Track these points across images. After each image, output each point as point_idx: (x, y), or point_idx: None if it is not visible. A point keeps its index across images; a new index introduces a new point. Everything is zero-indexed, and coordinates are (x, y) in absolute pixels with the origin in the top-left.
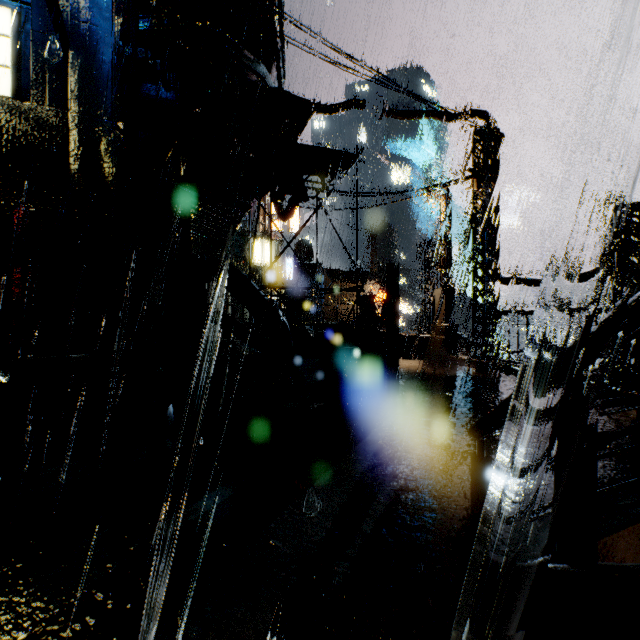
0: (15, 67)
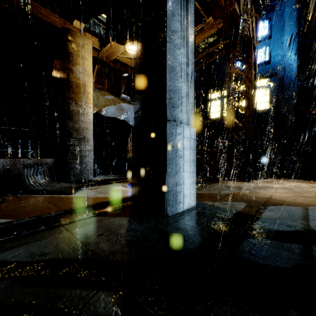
0: (269, 101)
